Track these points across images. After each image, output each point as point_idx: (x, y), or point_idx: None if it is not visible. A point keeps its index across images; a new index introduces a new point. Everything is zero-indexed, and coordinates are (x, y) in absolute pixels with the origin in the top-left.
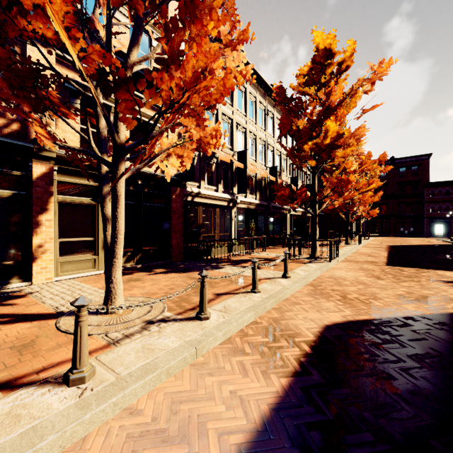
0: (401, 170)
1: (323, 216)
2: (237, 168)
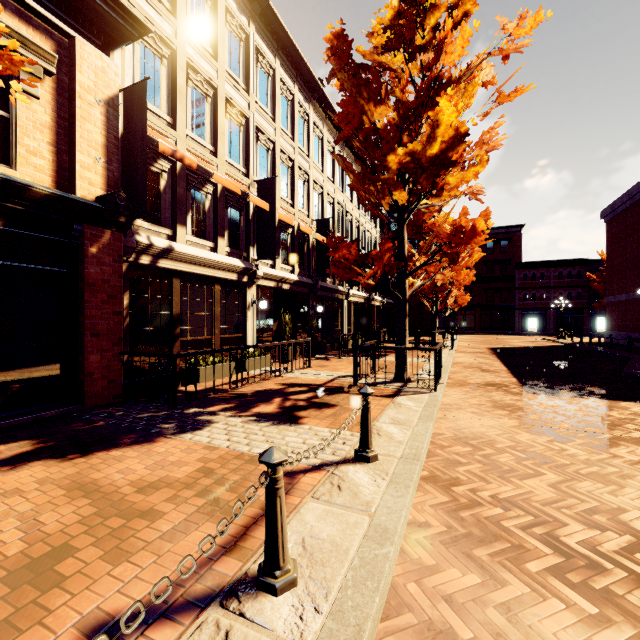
0: (488, 244)
1: (393, 305)
2: (257, 210)
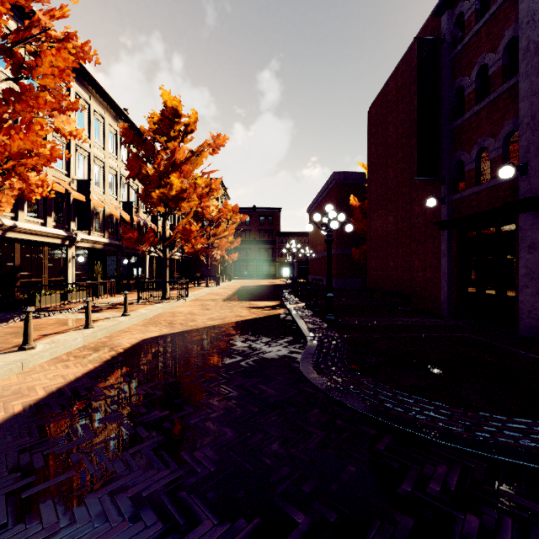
0: (261, 218)
1: (191, 258)
2: (76, 199)
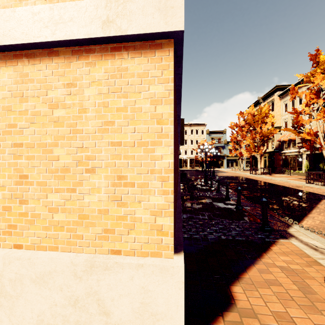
0: None
1: None
2: None
